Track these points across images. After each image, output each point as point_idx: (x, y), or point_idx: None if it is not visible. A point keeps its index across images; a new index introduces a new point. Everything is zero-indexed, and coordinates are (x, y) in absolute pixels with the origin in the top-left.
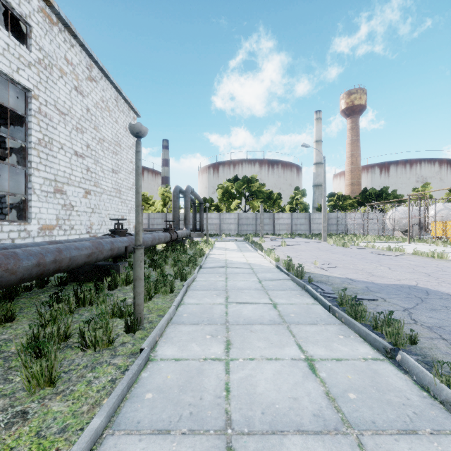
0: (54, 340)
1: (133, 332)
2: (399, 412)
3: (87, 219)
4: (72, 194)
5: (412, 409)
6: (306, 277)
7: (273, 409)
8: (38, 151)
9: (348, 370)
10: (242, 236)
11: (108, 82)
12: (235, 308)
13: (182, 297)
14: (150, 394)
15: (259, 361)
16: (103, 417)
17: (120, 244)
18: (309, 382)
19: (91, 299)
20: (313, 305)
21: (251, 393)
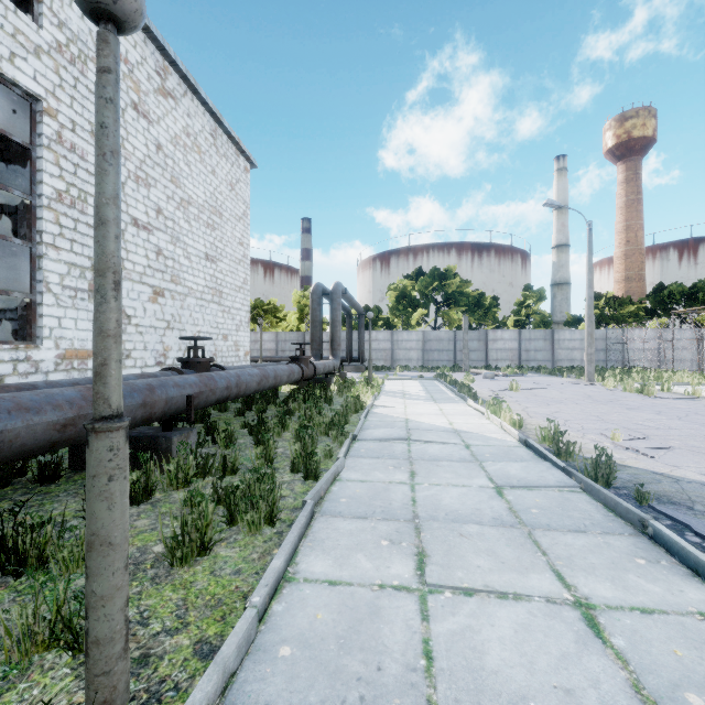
0: None
1: None
2: None
3: (156, 340)
4: (127, 296)
5: None
6: (616, 481)
7: None
8: (56, 213)
9: None
10: (431, 370)
11: (197, 102)
12: (454, 620)
13: (295, 546)
14: None
15: None
16: None
17: (173, 392)
18: None
19: (46, 549)
20: None
21: None
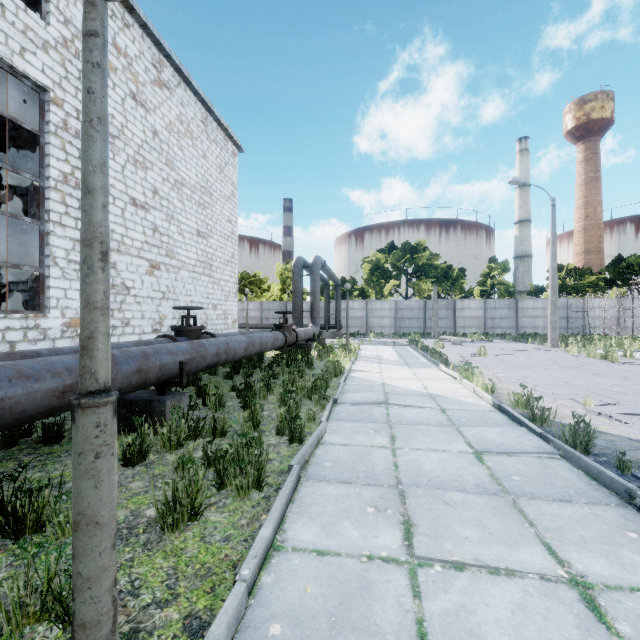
0: None
1: None
2: None
3: (153, 309)
4: (126, 269)
5: None
6: (593, 448)
7: None
8: (62, 193)
9: None
10: (403, 337)
11: (190, 92)
12: (447, 598)
13: (283, 512)
14: None
15: None
16: None
17: (166, 359)
18: None
19: (43, 512)
20: None
21: None
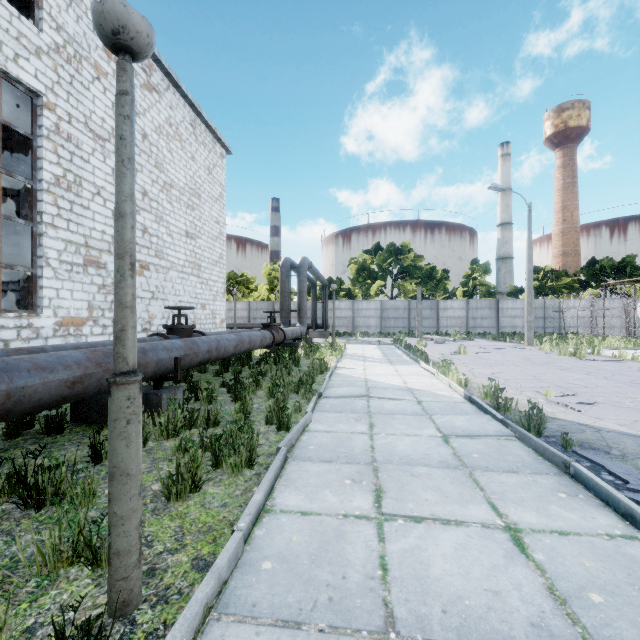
0: None
1: None
2: None
3: (142, 309)
4: None
5: None
6: (546, 431)
7: None
8: (55, 195)
9: None
10: (388, 336)
11: (179, 95)
12: (406, 541)
13: (272, 484)
14: None
15: None
16: None
17: (162, 355)
18: None
19: (61, 487)
20: (633, 545)
21: None
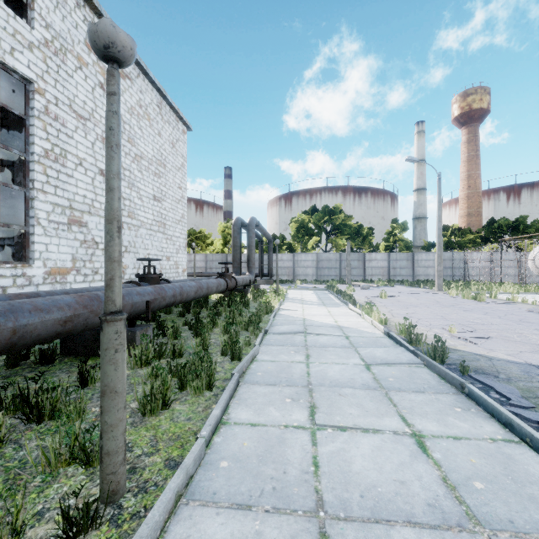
0: None
1: (83, 536)
2: None
3: None
4: (95, 227)
5: None
6: (448, 360)
7: None
8: (44, 166)
9: None
10: (323, 283)
11: (147, 81)
12: (333, 445)
13: (227, 402)
14: None
15: None
16: None
17: (136, 298)
18: None
19: (57, 405)
20: (510, 446)
21: None
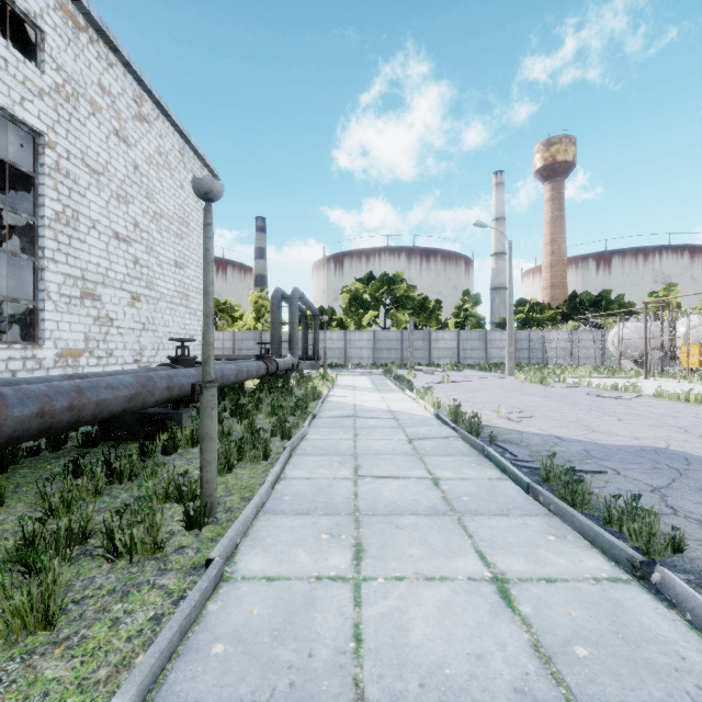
0: (60, 543)
1: (198, 528)
2: (671, 686)
3: (134, 340)
4: (110, 301)
5: (693, 678)
6: (484, 434)
7: (439, 678)
8: (55, 231)
9: (569, 600)
10: (380, 367)
11: (168, 123)
12: (370, 486)
13: (283, 466)
14: (220, 646)
15: (413, 582)
16: (131, 696)
17: (183, 380)
18: (501, 624)
19: (133, 470)
20: (499, 481)
21: (400, 645)
